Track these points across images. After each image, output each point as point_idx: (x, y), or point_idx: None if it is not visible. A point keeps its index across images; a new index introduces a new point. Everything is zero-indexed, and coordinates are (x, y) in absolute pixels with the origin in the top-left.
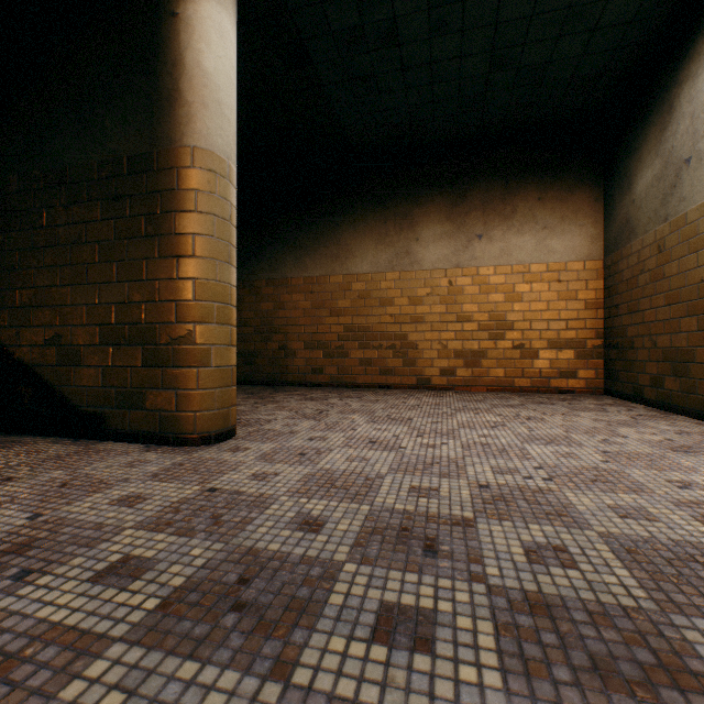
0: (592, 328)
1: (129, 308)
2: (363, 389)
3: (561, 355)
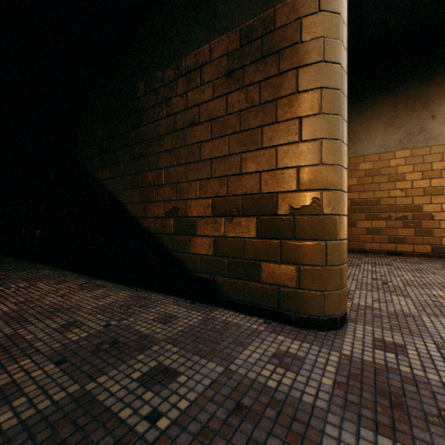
0: None
1: (241, 179)
2: (373, 255)
3: None
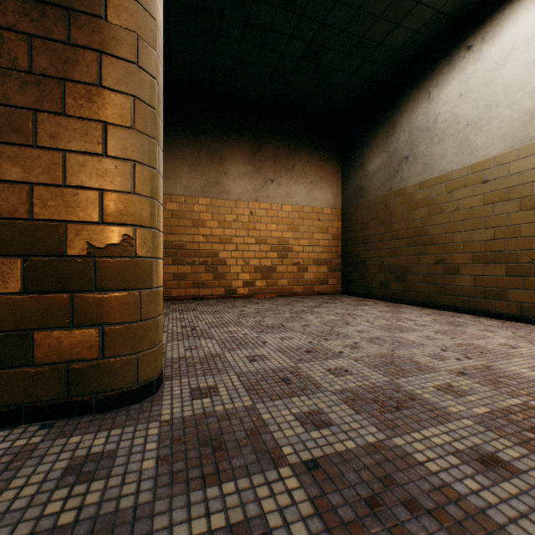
0: (336, 252)
1: None
2: (181, 302)
3: (320, 270)
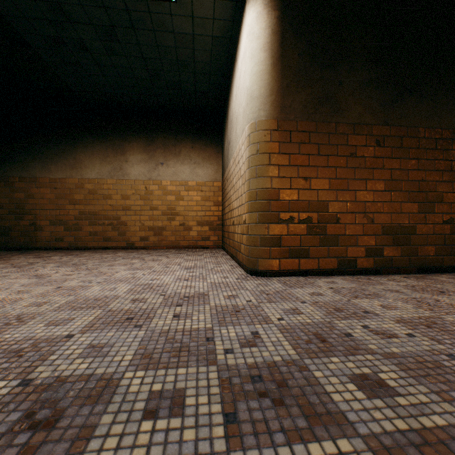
0: (217, 215)
1: None
2: (90, 250)
3: (203, 229)
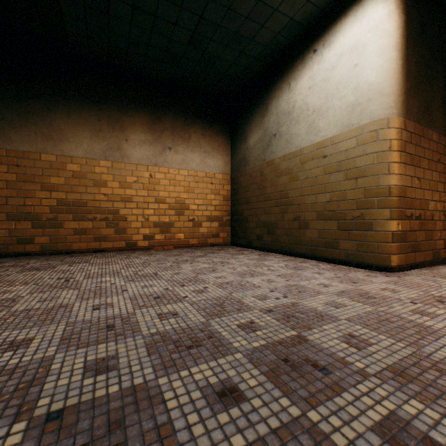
0: (226, 210)
1: None
2: (80, 255)
3: (213, 225)
